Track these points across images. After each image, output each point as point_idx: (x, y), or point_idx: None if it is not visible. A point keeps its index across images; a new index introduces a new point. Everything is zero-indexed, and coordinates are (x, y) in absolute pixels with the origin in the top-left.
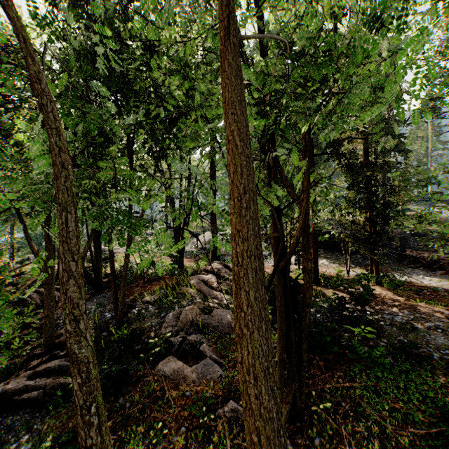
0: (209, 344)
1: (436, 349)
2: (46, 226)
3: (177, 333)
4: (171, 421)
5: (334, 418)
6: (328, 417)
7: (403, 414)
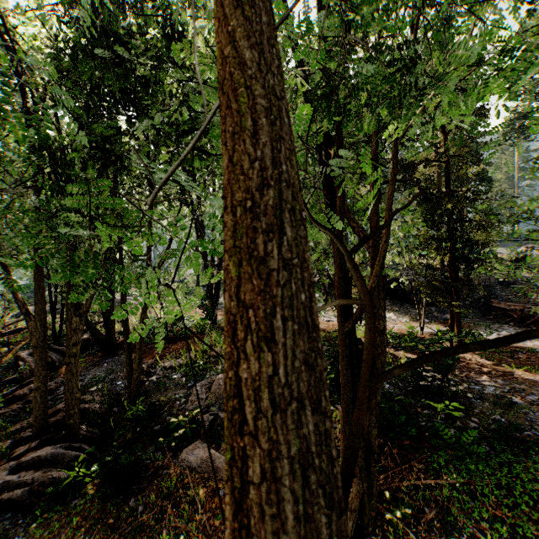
0: None
1: None
2: (37, 271)
3: (207, 409)
4: (197, 532)
5: (415, 530)
6: (408, 528)
7: (507, 524)
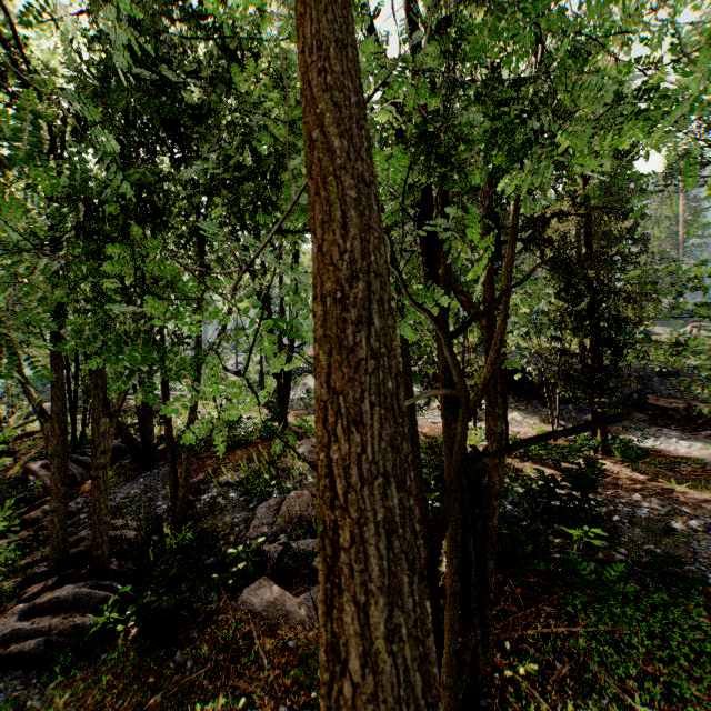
0: None
1: (710, 565)
2: (54, 358)
3: (275, 537)
4: (262, 693)
5: (543, 690)
6: (533, 688)
7: (661, 683)
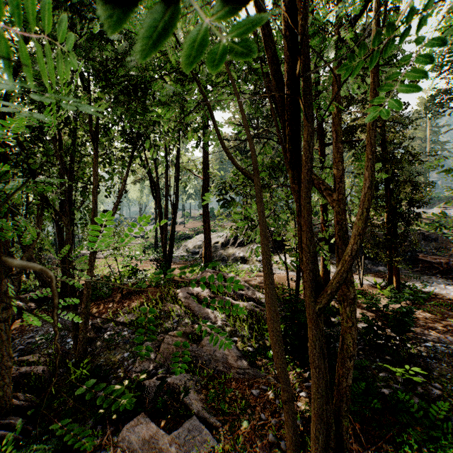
0: (197, 390)
1: None
2: None
3: (155, 371)
4: None
5: None
6: None
7: None
